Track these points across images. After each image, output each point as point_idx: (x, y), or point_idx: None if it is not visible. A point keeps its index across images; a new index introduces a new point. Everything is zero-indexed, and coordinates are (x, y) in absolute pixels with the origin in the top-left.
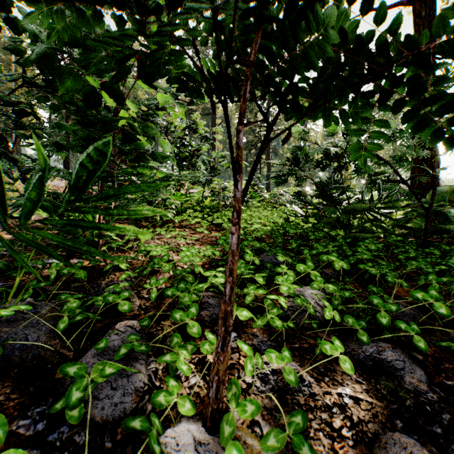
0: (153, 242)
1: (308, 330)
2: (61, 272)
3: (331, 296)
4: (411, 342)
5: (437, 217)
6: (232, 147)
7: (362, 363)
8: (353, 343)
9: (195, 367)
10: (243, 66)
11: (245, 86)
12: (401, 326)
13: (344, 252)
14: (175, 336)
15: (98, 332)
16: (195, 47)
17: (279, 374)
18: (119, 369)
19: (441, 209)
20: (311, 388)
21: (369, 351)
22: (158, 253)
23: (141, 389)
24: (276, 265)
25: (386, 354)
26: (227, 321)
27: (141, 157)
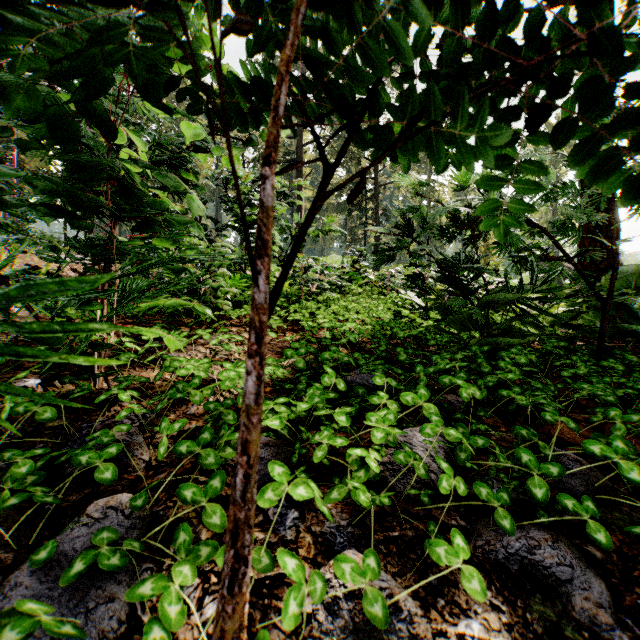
0: (194, 349)
1: (416, 503)
2: (14, 410)
3: (455, 443)
4: (582, 524)
5: (619, 312)
6: (242, 206)
7: (503, 568)
8: (488, 529)
9: (218, 581)
10: (239, 35)
11: (277, 93)
12: (567, 504)
13: (479, 367)
14: (183, 530)
15: (70, 511)
16: (179, 18)
17: (357, 600)
18: (33, 630)
19: (623, 298)
20: (413, 624)
21: (515, 546)
22: (189, 372)
23: (111, 633)
24: (372, 391)
25: (542, 553)
26: (238, 539)
27: (150, 224)
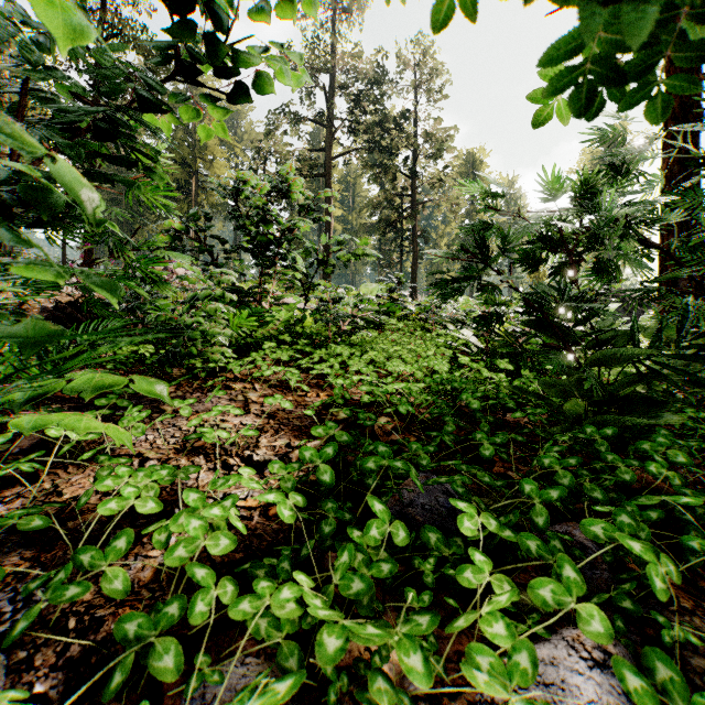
0: (172, 425)
1: None
2: None
3: None
4: None
5: None
6: None
7: None
8: None
9: None
10: None
11: None
12: None
13: (609, 467)
14: None
15: None
16: None
17: None
18: None
19: None
20: None
21: None
22: (124, 505)
23: None
24: (453, 535)
25: None
26: None
27: None
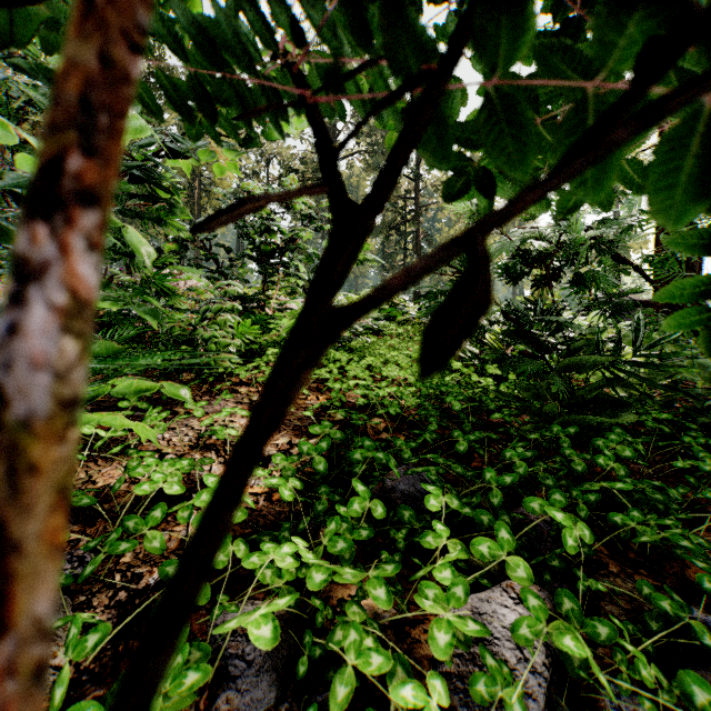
0: (185, 425)
1: None
2: None
3: None
4: None
5: None
6: None
7: None
8: None
9: None
10: None
11: None
12: None
13: (566, 461)
14: None
15: None
16: None
17: None
18: None
19: None
20: None
21: None
22: (155, 487)
23: None
24: (423, 512)
25: None
26: None
27: None
